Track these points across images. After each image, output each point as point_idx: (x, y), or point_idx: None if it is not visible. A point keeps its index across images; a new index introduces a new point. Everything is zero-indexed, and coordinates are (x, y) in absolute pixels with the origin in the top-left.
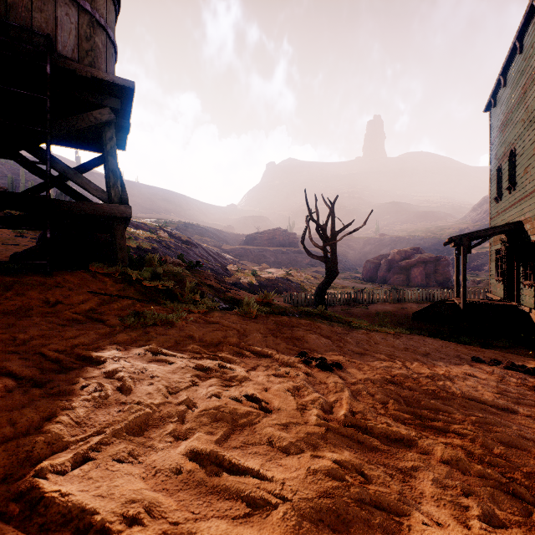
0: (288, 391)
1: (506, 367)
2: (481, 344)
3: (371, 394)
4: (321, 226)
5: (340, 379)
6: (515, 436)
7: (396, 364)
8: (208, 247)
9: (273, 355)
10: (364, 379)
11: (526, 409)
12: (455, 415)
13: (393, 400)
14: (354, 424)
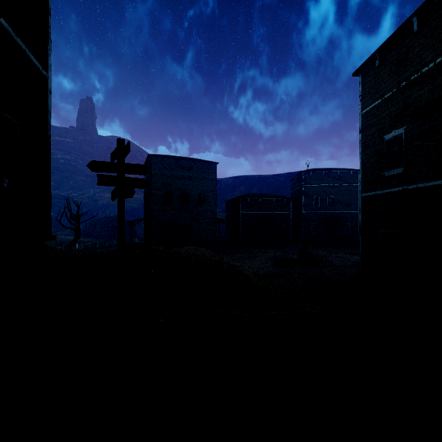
0: None
1: None
2: None
3: None
4: (74, 215)
5: None
6: None
7: None
8: None
9: None
10: None
11: None
12: None
13: None
14: None
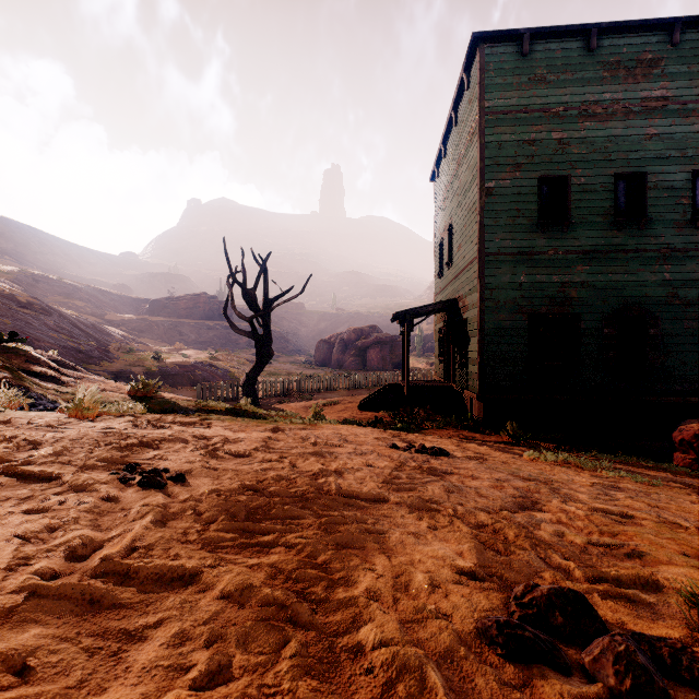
0: (23, 537)
1: (417, 450)
2: (420, 430)
3: (201, 512)
4: (248, 290)
5: (166, 497)
6: (358, 533)
7: (281, 463)
8: (76, 316)
9: (62, 477)
10: (209, 492)
11: (398, 495)
12: (306, 519)
13: (224, 516)
14: (108, 570)
